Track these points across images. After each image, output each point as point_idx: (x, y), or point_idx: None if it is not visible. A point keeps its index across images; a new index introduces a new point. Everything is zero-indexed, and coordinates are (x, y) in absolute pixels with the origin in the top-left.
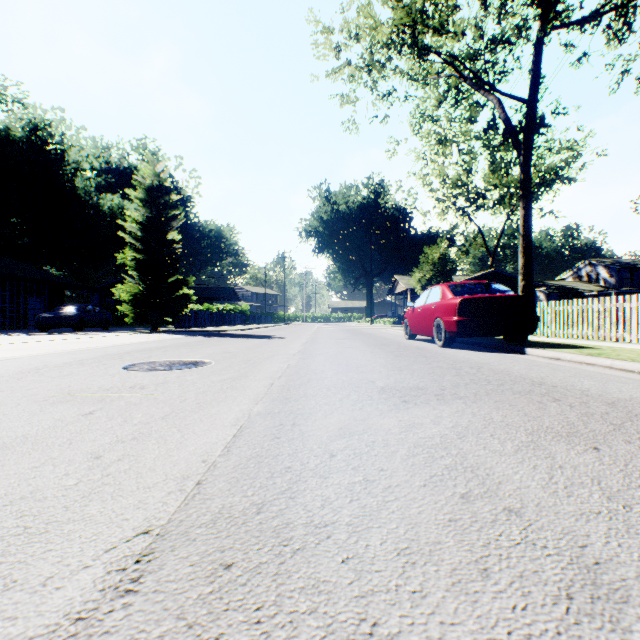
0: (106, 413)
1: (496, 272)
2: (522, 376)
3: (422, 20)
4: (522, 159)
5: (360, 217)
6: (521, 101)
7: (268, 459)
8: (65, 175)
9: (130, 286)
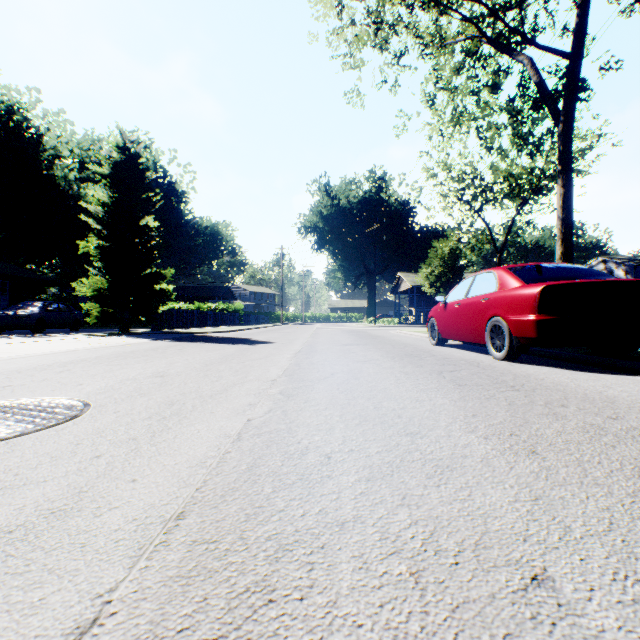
0: None
1: None
2: None
3: None
4: (562, 127)
5: (361, 212)
6: (563, 55)
7: None
8: (41, 162)
9: (96, 280)
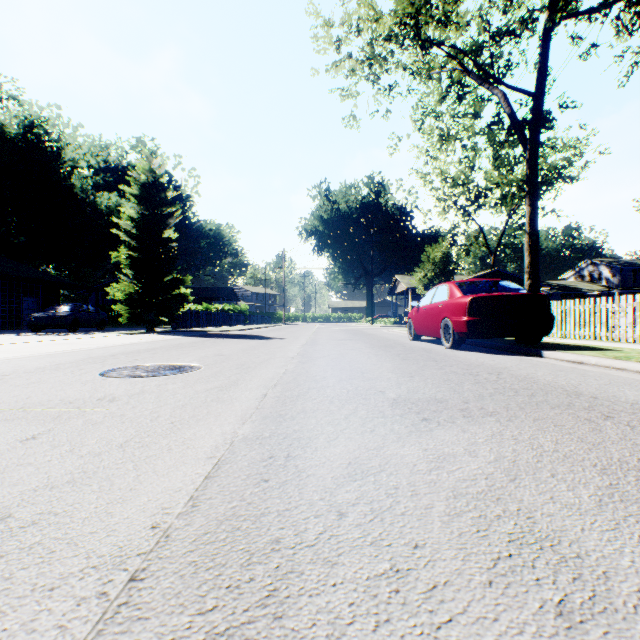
0: (52, 437)
1: (498, 271)
2: (551, 384)
3: (426, 10)
4: (528, 154)
5: (360, 216)
6: (528, 94)
7: (248, 523)
8: (61, 173)
9: (125, 285)
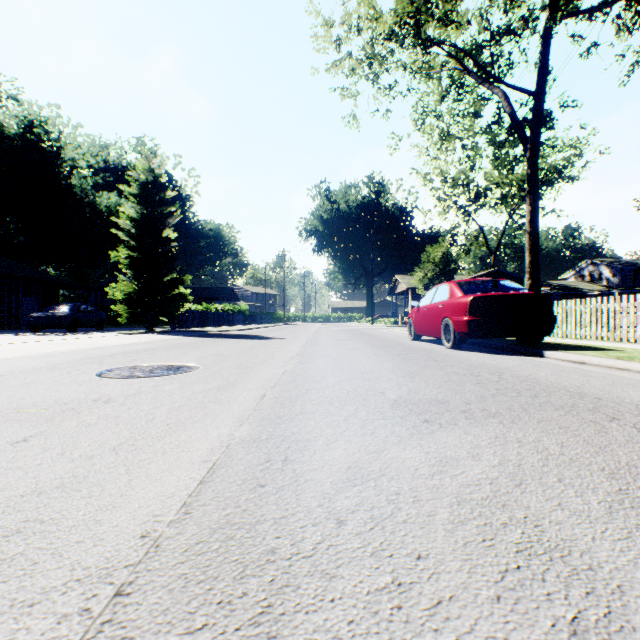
0: (44, 440)
1: (498, 271)
2: (554, 385)
3: (426, 9)
4: (529, 154)
5: (360, 216)
6: (528, 93)
7: (242, 532)
8: (61, 173)
9: (124, 285)
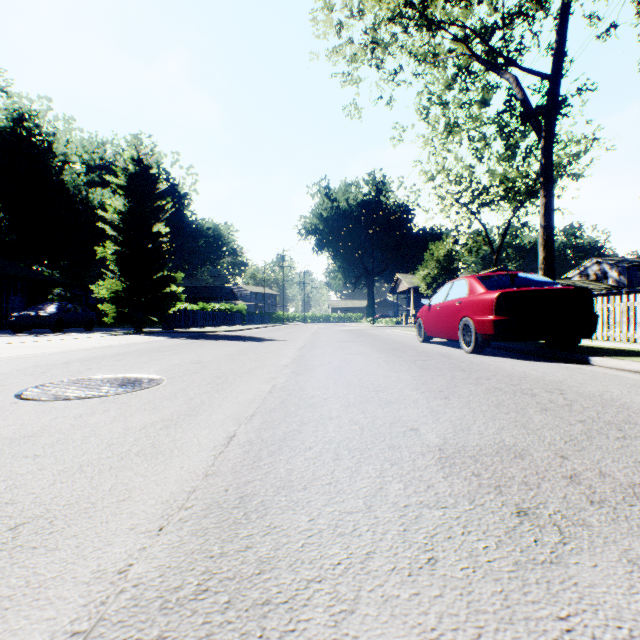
0: None
1: (503, 270)
2: None
3: None
4: (543, 142)
5: (361, 214)
6: (543, 77)
7: None
8: (52, 168)
9: (112, 283)
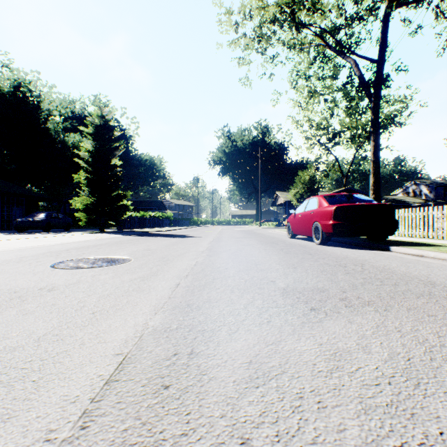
0: None
1: (349, 189)
2: (407, 274)
3: None
4: (373, 104)
5: (252, 150)
6: (372, 61)
7: None
8: (40, 119)
9: (84, 198)
